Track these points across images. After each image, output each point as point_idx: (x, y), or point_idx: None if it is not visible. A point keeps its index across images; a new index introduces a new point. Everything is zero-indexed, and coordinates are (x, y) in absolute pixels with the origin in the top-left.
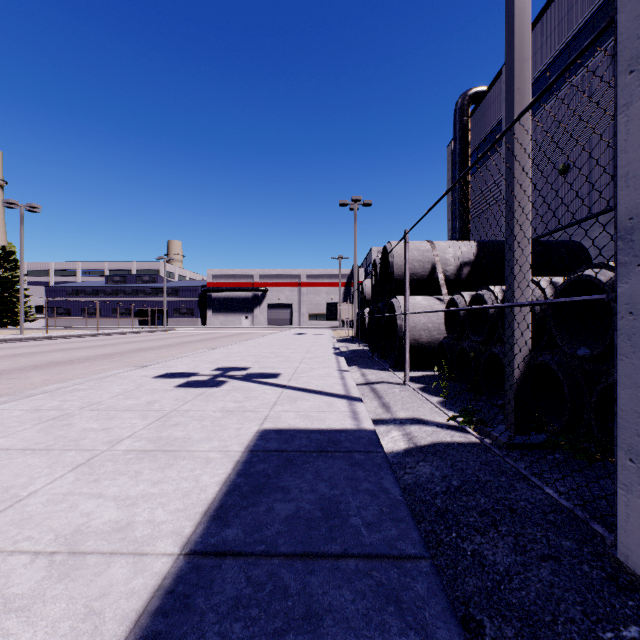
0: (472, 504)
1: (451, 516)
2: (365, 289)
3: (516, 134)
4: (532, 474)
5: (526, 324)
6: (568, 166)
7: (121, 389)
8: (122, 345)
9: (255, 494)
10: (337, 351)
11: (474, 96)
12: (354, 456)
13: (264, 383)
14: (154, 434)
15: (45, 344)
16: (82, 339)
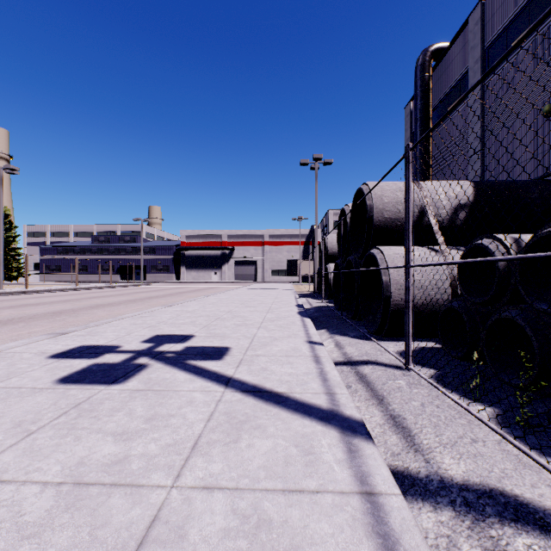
0: None
1: None
2: (327, 244)
3: None
4: None
5: None
6: None
7: None
8: (86, 300)
9: None
10: (301, 310)
11: (436, 52)
12: None
13: (199, 372)
14: None
15: (13, 299)
16: (56, 294)
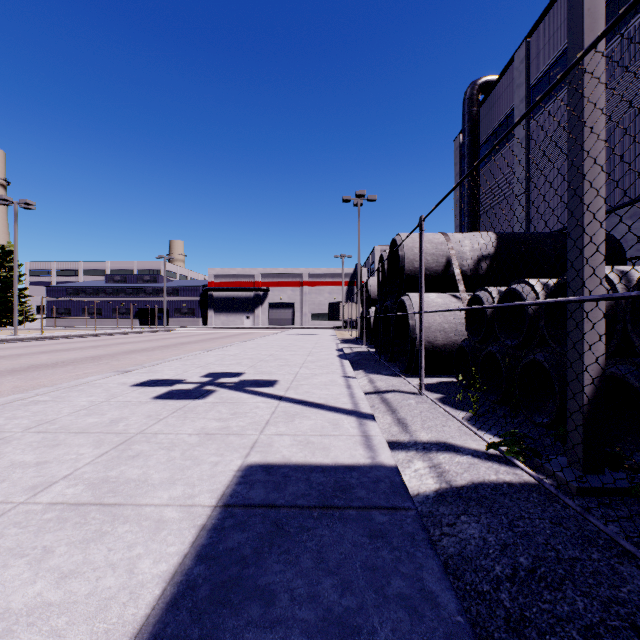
0: (564, 610)
1: (534, 634)
2: (370, 287)
3: (586, 70)
4: (634, 545)
5: (599, 325)
6: None
7: (88, 401)
8: (116, 346)
9: (217, 607)
10: (341, 353)
11: (484, 85)
12: (373, 517)
13: (257, 393)
14: (100, 473)
15: (36, 345)
16: (77, 340)
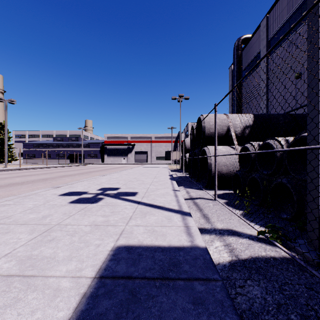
0: None
1: None
2: (186, 143)
3: None
4: None
5: None
6: (301, 73)
7: (33, 204)
8: (56, 173)
9: None
10: (171, 177)
11: (244, 40)
12: (194, 286)
13: (126, 200)
14: (28, 252)
15: (16, 172)
16: (37, 170)
